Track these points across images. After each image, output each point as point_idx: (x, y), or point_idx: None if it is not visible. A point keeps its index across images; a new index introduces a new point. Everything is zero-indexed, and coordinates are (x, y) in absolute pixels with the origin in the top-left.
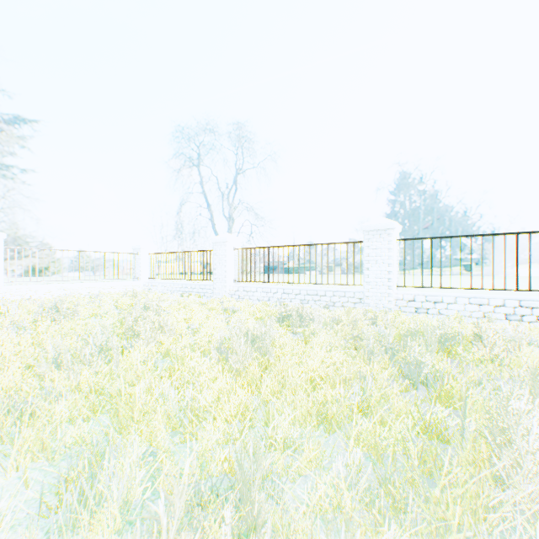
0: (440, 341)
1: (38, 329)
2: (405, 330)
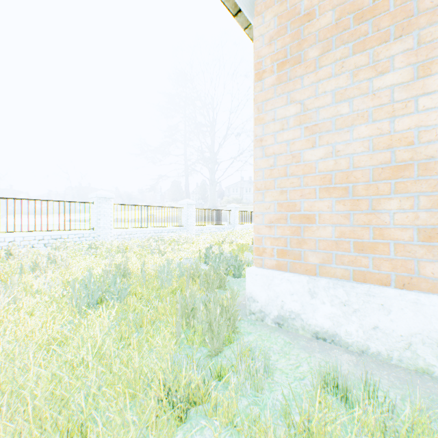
0: None
1: None
2: None
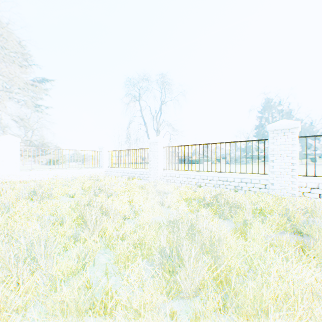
0: None
1: (14, 209)
2: None
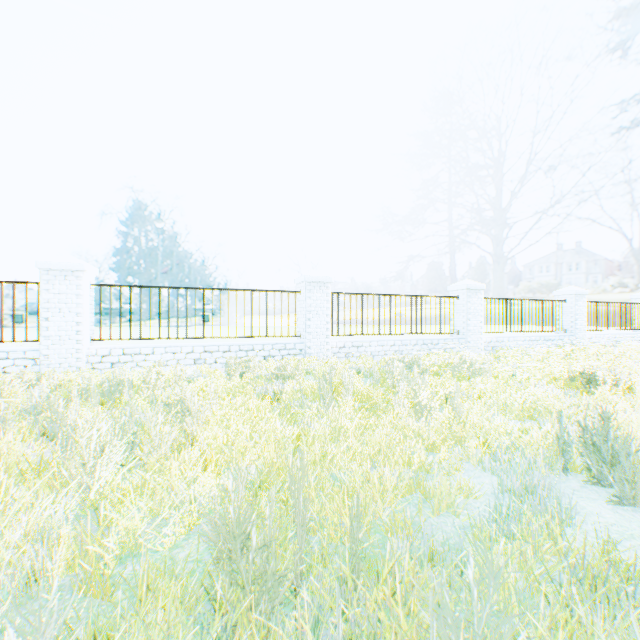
0: (109, 392)
1: None
2: (72, 387)
